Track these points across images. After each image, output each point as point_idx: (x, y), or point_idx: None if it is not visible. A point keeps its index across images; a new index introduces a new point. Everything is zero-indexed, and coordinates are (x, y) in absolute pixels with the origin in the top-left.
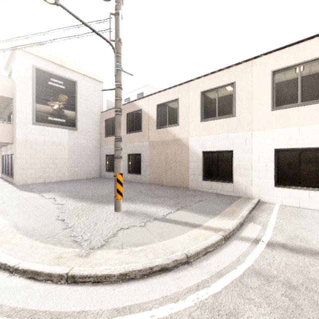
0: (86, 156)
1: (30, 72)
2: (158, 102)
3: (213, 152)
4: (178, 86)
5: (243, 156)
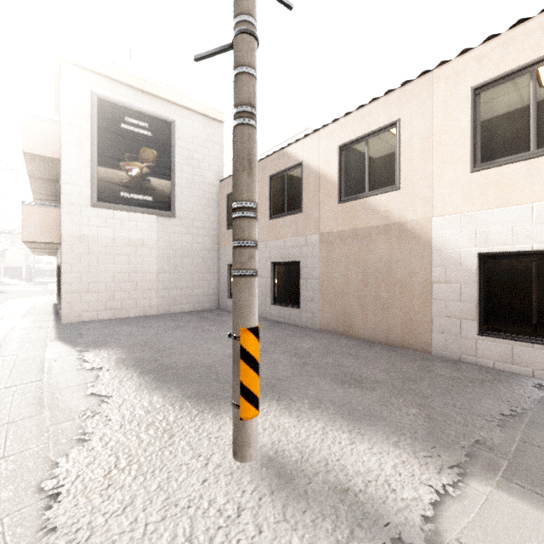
0: (191, 268)
1: (88, 106)
2: (342, 139)
3: (517, 256)
4: (399, 89)
5: None
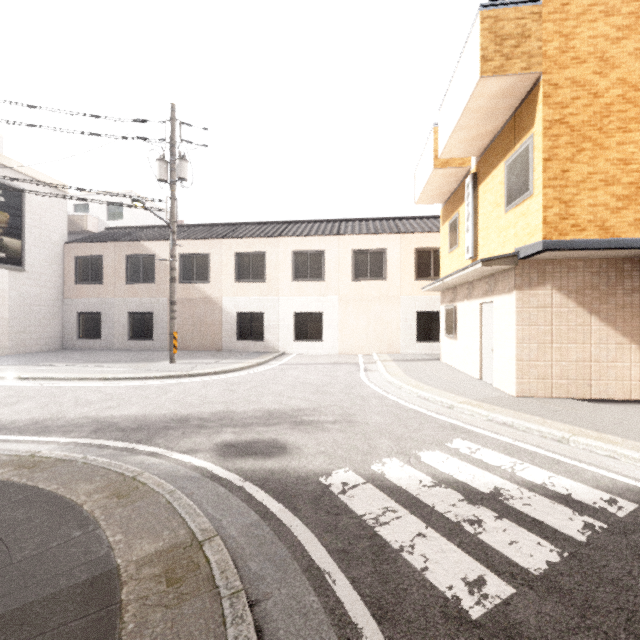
0: (39, 315)
1: None
2: (182, 251)
3: (247, 313)
4: (209, 240)
5: (273, 317)
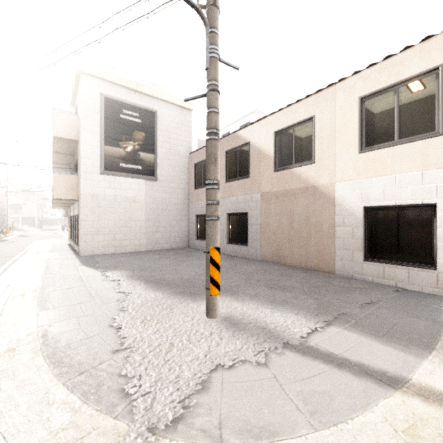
0: (169, 217)
1: (98, 103)
2: (276, 127)
3: (387, 208)
4: (314, 95)
5: None
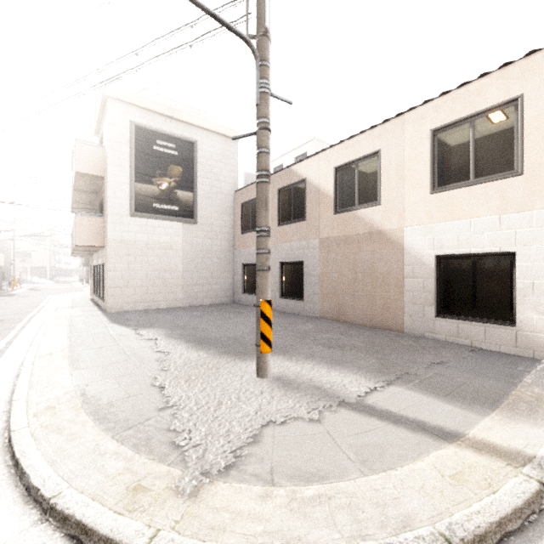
0: (211, 267)
1: (127, 133)
2: (337, 162)
3: (462, 257)
4: (380, 125)
5: None
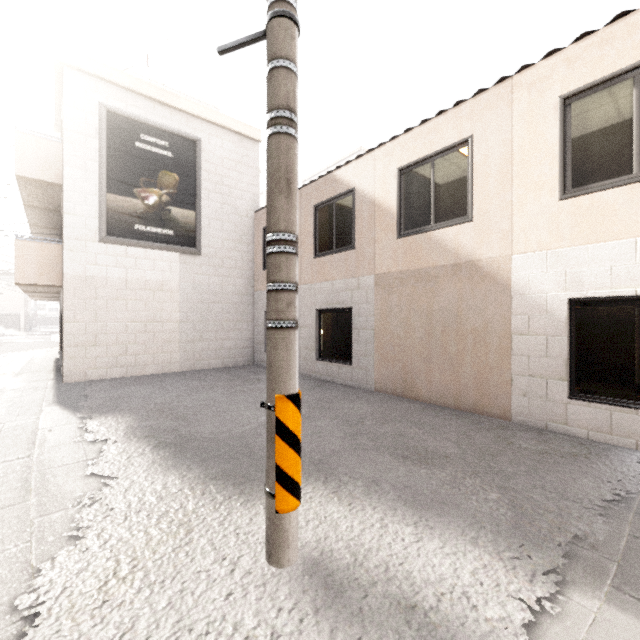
0: (221, 316)
1: (95, 120)
2: (402, 161)
3: (616, 302)
4: (471, 99)
5: None
